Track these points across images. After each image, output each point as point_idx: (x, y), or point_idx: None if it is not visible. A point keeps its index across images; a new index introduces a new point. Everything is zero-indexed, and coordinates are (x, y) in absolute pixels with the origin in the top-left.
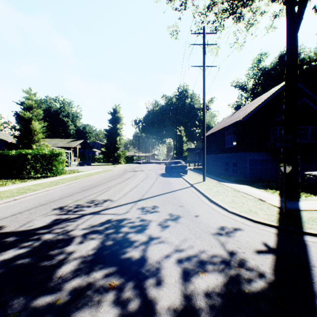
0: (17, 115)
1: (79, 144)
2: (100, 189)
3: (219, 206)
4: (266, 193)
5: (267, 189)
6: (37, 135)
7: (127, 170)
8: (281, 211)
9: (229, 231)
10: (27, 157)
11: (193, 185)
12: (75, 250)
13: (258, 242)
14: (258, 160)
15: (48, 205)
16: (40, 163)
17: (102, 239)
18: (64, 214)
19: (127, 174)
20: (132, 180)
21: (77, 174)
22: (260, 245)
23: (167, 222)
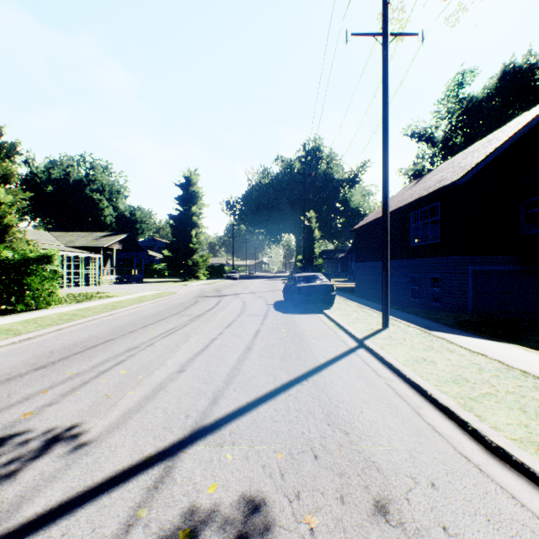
0: None
1: (119, 242)
2: (94, 363)
3: None
4: None
5: None
6: (4, 218)
7: (205, 294)
8: None
9: None
10: None
11: (366, 345)
12: None
13: None
14: (494, 272)
15: None
16: None
17: None
18: None
19: (200, 304)
20: (206, 322)
21: (90, 303)
22: None
23: None
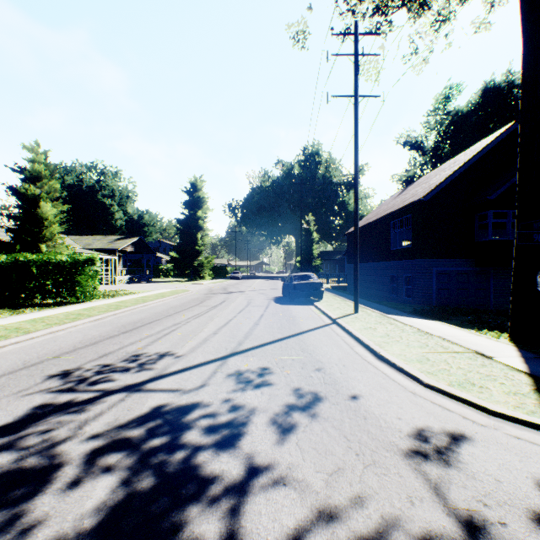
0: (12, 191)
1: (132, 245)
2: (158, 330)
3: (398, 370)
4: (485, 338)
5: (483, 330)
6: (50, 227)
7: (214, 291)
8: (538, 383)
9: (440, 442)
10: (28, 267)
11: (337, 322)
12: (46, 516)
13: (528, 484)
14: (453, 272)
15: (40, 366)
16: (53, 279)
17: (130, 473)
18: (64, 390)
19: (212, 298)
20: (222, 310)
21: (122, 298)
22: (537, 496)
23: (291, 413)
